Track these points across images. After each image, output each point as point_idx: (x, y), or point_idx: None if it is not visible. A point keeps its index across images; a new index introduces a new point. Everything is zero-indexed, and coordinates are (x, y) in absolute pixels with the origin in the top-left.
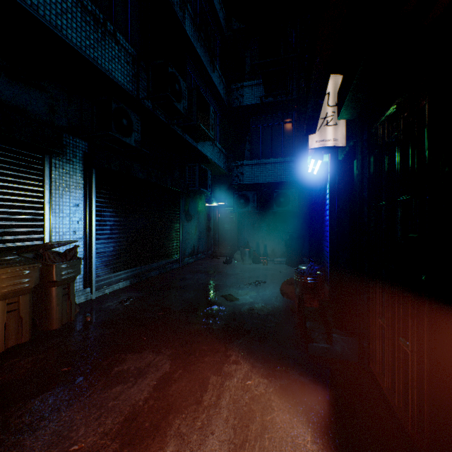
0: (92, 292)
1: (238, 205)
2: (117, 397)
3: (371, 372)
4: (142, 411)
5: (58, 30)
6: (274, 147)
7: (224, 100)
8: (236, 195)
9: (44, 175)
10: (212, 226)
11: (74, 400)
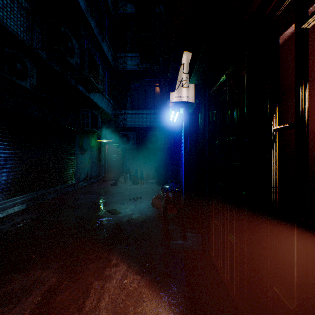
0: None
1: (122, 142)
2: None
3: (210, 256)
4: None
5: None
6: (148, 102)
7: (111, 64)
8: (120, 135)
9: None
10: (102, 157)
11: None
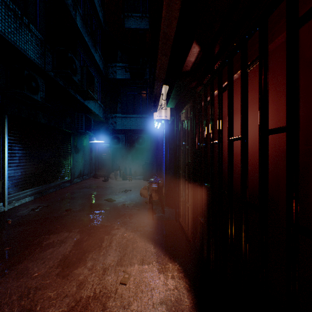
0: (4, 206)
1: (113, 143)
2: (52, 253)
3: (179, 222)
4: (69, 255)
5: None
6: (136, 108)
7: (102, 72)
8: (111, 136)
9: None
10: (93, 156)
11: (23, 259)
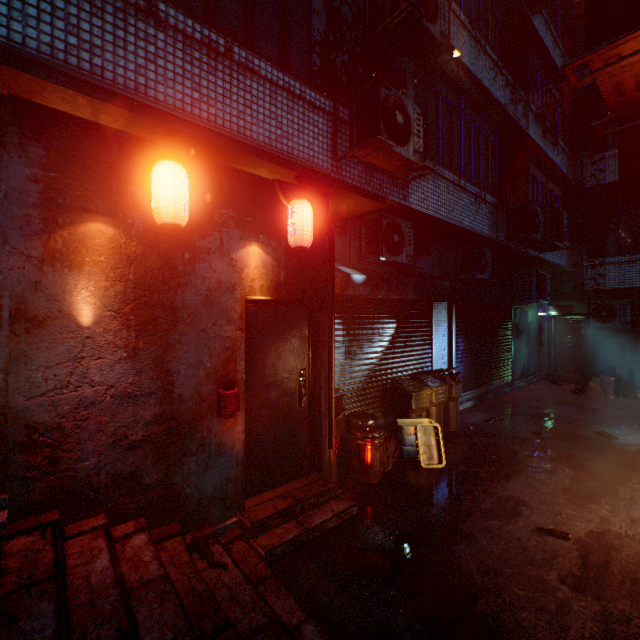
0: None
1: (596, 318)
2: (546, 478)
3: None
4: (571, 488)
5: (462, 224)
6: None
7: (567, 176)
8: (592, 306)
9: (431, 317)
10: (544, 340)
11: (517, 472)
